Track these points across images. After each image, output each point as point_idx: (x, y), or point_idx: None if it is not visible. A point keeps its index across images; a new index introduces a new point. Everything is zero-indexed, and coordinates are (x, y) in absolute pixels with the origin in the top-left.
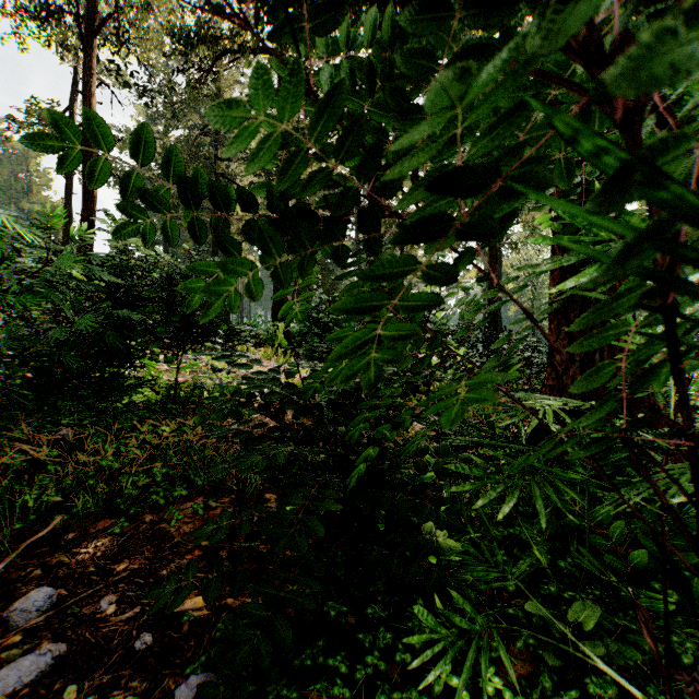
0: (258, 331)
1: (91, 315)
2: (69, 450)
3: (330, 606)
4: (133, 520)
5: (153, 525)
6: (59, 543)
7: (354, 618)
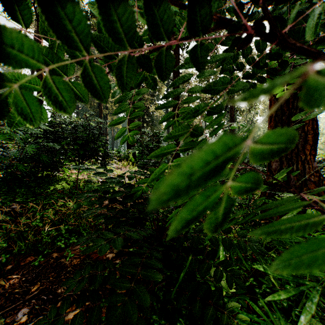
0: (121, 154)
1: (30, 145)
2: (18, 215)
3: (154, 318)
4: (47, 256)
5: (57, 260)
6: (2, 272)
7: (168, 324)
